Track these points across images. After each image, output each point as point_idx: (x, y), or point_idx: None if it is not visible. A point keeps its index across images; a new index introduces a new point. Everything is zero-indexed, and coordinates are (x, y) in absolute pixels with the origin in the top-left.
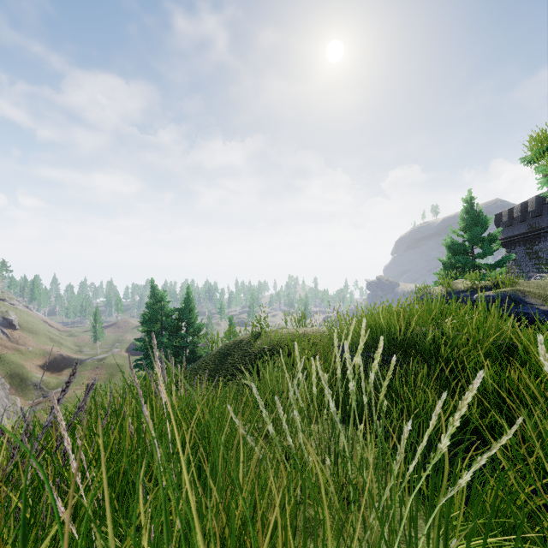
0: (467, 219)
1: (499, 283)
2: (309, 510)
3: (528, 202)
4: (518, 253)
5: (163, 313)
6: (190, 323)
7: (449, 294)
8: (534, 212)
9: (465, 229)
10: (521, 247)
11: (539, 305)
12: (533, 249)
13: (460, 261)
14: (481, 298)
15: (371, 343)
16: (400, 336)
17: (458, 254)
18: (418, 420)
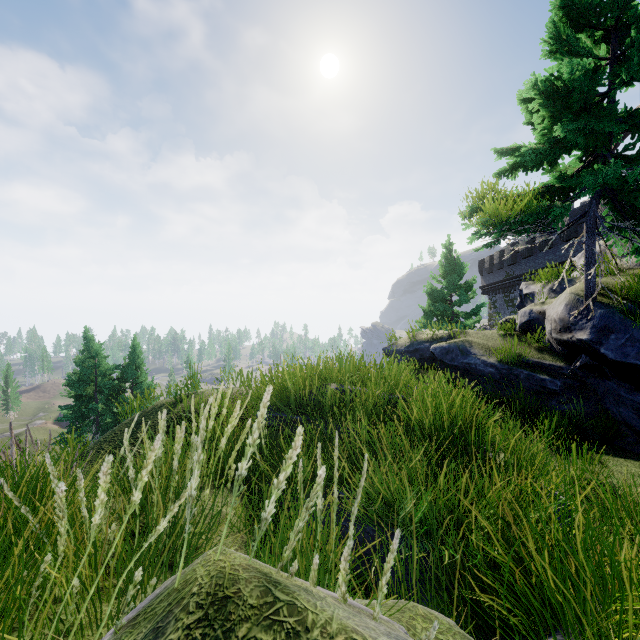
0: (445, 265)
1: (451, 334)
2: (114, 580)
3: (505, 250)
4: (498, 300)
5: (98, 372)
6: (137, 383)
7: (412, 345)
8: (510, 260)
9: (444, 275)
10: (501, 295)
11: (480, 355)
12: (509, 297)
13: (439, 309)
14: (436, 349)
15: (280, 403)
16: (306, 394)
17: (437, 302)
18: (294, 479)
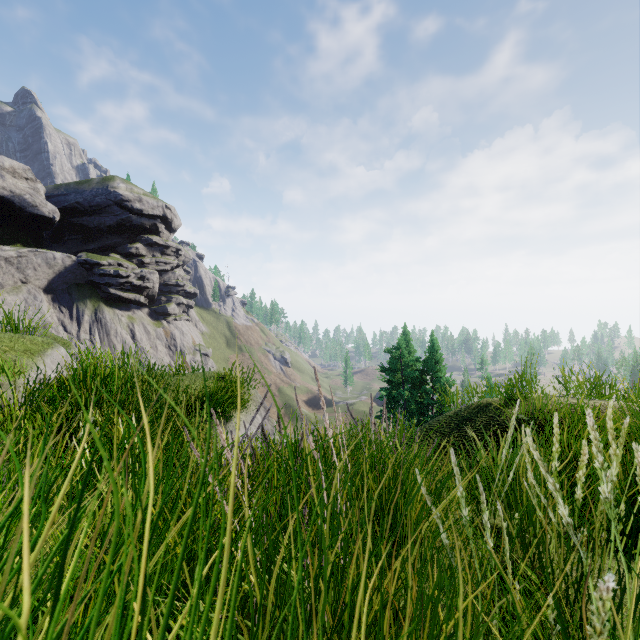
0: None
1: None
2: None
3: None
4: None
5: (406, 363)
6: (437, 377)
7: None
8: None
9: None
10: None
11: None
12: None
13: None
14: None
15: None
16: None
17: None
18: None
